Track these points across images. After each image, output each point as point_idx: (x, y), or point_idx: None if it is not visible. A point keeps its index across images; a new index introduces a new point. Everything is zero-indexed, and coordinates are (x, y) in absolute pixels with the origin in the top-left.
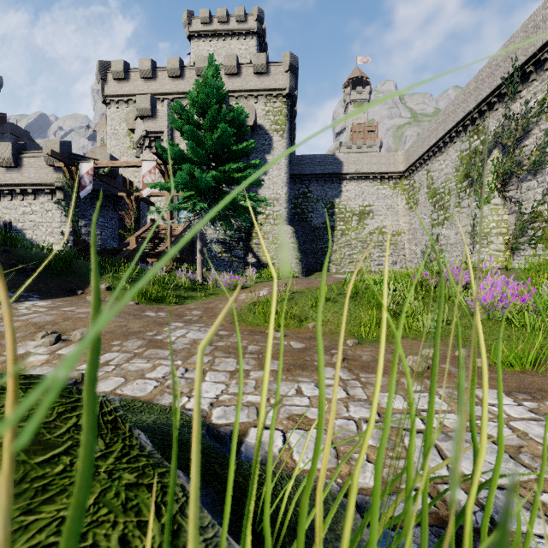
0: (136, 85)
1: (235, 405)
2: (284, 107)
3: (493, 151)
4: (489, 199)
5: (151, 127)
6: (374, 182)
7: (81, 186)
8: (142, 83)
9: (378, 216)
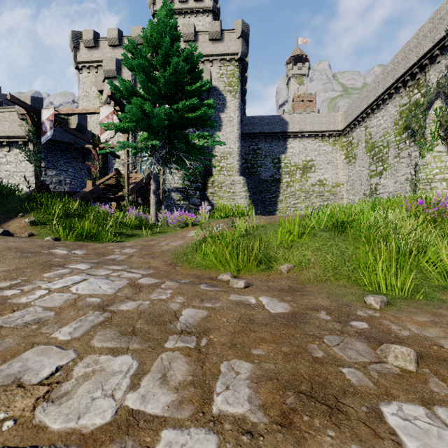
0: (105, 52)
1: None
2: (237, 70)
3: (435, 101)
4: (432, 147)
5: None
6: (316, 140)
7: (42, 131)
8: (110, 50)
9: (320, 169)
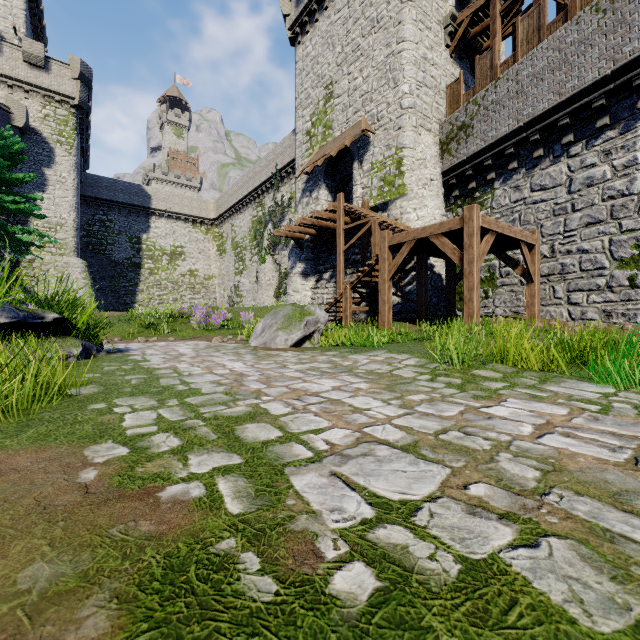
0: None
1: None
2: (73, 118)
3: (269, 223)
4: (265, 259)
5: None
6: (186, 224)
7: None
8: None
9: (191, 258)
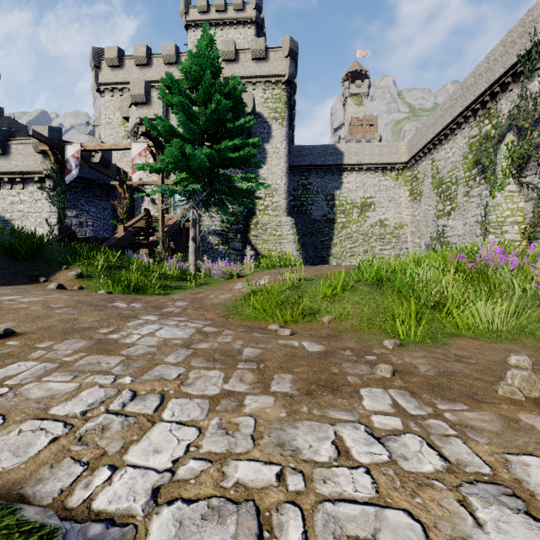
0: (131, 72)
1: (207, 498)
2: (284, 94)
3: (507, 134)
4: (503, 186)
5: (145, 114)
6: (376, 174)
7: (67, 170)
8: (137, 70)
9: (380, 208)
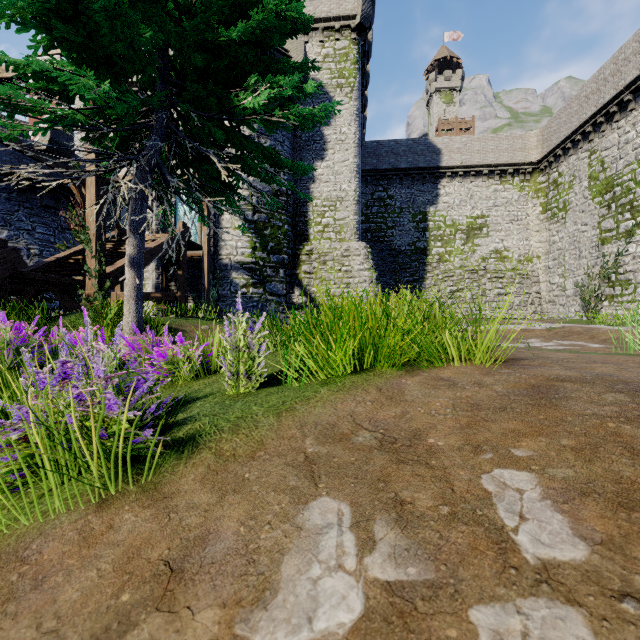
0: None
1: None
2: (353, 48)
3: None
4: None
5: None
6: (490, 180)
7: None
8: None
9: (497, 232)
